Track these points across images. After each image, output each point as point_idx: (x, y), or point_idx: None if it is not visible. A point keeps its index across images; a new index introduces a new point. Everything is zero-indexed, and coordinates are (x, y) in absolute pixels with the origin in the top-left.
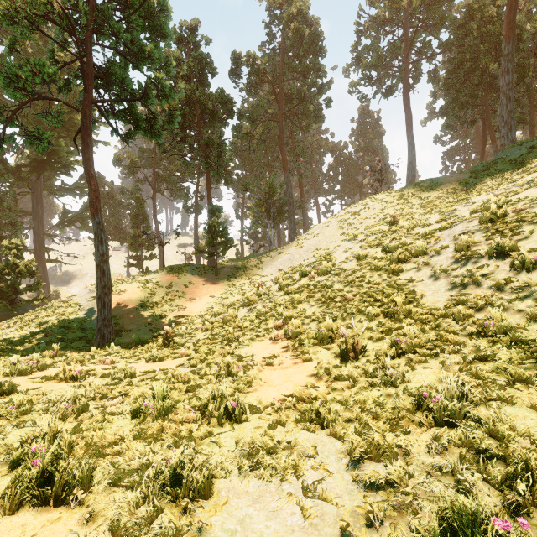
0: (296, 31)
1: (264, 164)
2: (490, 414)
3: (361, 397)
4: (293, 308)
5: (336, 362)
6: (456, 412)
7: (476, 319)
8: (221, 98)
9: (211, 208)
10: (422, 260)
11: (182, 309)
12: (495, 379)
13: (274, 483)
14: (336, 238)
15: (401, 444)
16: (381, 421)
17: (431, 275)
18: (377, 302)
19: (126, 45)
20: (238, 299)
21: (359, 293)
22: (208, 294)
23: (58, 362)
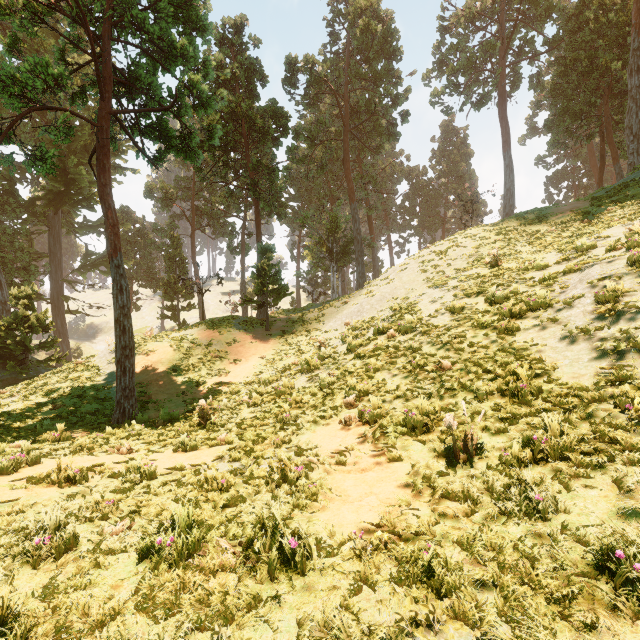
0: (365, 28)
1: (325, 193)
2: None
3: (492, 537)
4: (368, 378)
5: (438, 466)
6: None
7: None
8: (272, 111)
9: (261, 247)
10: (545, 315)
11: (224, 373)
12: None
13: None
14: (418, 284)
15: None
16: (541, 595)
17: (564, 336)
18: (487, 373)
19: (153, 42)
20: (295, 361)
21: (459, 359)
22: (257, 354)
23: (58, 451)
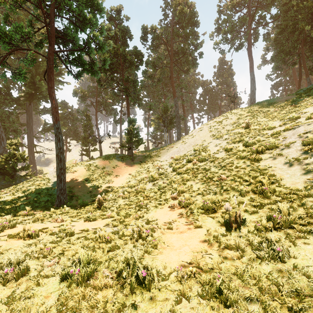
0: (181, 11)
1: (161, 93)
2: None
3: (254, 271)
4: (183, 184)
5: (221, 230)
6: None
7: None
8: (135, 52)
9: (129, 120)
10: (275, 152)
11: (111, 182)
12: None
13: None
14: (208, 138)
15: None
16: (285, 308)
17: (286, 162)
18: (245, 182)
19: (75, 17)
20: (146, 176)
21: (230, 174)
22: (127, 172)
23: (26, 220)
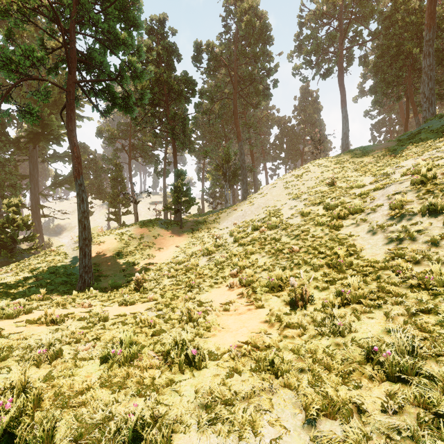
0: (248, 23)
1: (221, 135)
2: (442, 372)
3: (311, 346)
4: (246, 258)
5: (286, 310)
6: (408, 368)
7: (414, 272)
8: (185, 79)
9: (177, 172)
10: (360, 217)
11: (152, 257)
12: (441, 333)
13: (232, 441)
14: (282, 197)
15: (356, 400)
16: (333, 373)
17: (369, 230)
18: (320, 254)
19: (104, 34)
20: (199, 249)
21: (304, 245)
22: (174, 244)
23: (43, 306)
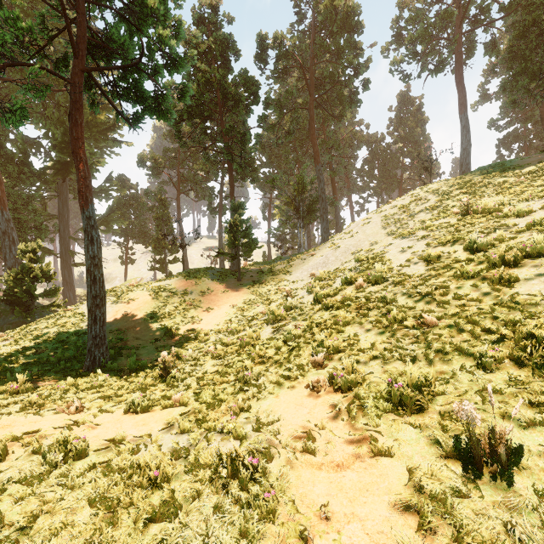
0: (329, 4)
1: (293, 159)
2: None
3: None
4: (337, 332)
5: (449, 473)
6: None
7: None
8: (244, 80)
9: (233, 204)
10: None
11: (197, 321)
12: None
13: None
14: (382, 237)
15: None
16: None
17: None
18: (486, 333)
19: (127, 5)
20: (262, 311)
21: (446, 314)
22: (228, 302)
23: (6, 408)
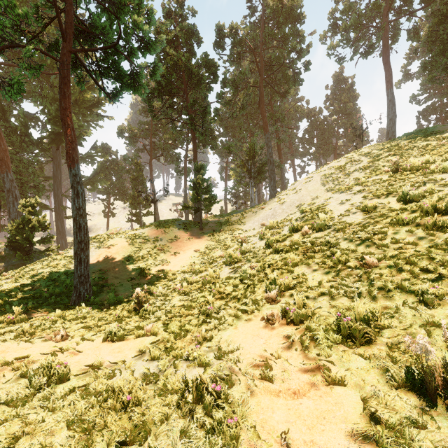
0: None
1: (245, 129)
2: None
3: None
4: (287, 272)
5: (402, 403)
6: None
7: None
8: (205, 62)
9: (196, 166)
10: None
11: (166, 263)
12: None
13: None
14: (322, 192)
15: None
16: None
17: None
18: (424, 272)
19: None
20: (221, 254)
21: (385, 256)
22: (192, 248)
23: (2, 336)
